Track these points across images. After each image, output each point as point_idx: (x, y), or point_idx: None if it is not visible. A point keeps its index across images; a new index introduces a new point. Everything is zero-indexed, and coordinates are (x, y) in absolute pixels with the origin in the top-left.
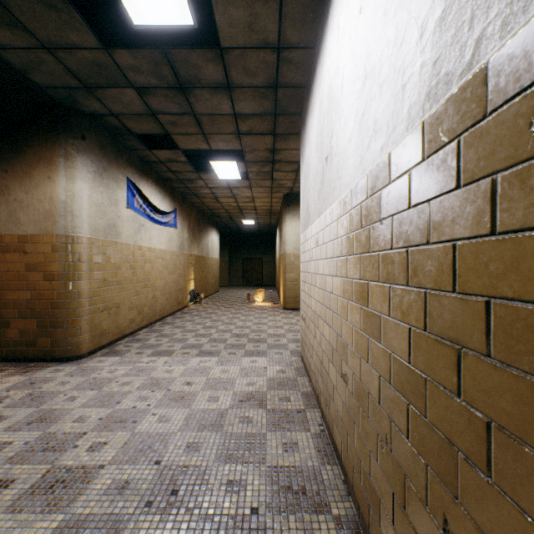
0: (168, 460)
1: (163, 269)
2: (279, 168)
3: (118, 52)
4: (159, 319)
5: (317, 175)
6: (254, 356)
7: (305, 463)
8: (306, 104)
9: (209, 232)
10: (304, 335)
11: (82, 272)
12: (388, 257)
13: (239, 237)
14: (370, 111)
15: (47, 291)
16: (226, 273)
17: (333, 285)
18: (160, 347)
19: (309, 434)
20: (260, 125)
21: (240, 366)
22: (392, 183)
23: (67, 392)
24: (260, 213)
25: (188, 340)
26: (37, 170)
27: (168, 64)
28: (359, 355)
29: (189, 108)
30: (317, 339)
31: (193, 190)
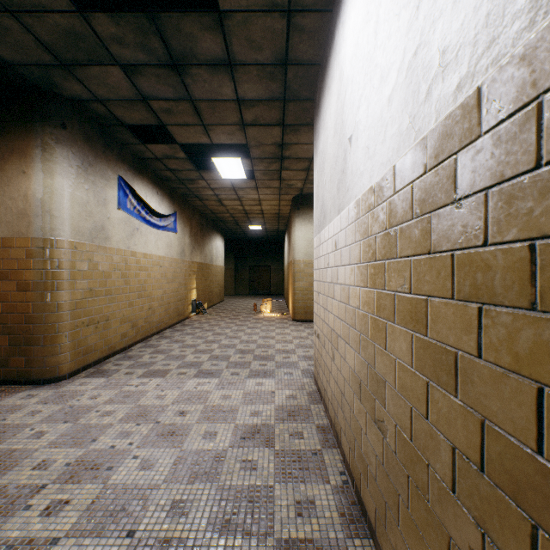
0: (144, 530)
1: (161, 277)
2: (288, 166)
3: (96, 16)
4: (157, 333)
5: (336, 163)
6: (260, 377)
7: (326, 535)
8: (321, 84)
9: (212, 238)
10: (319, 355)
11: (62, 281)
12: (475, 259)
13: (245, 243)
14: (432, 38)
15: (21, 303)
16: (232, 281)
17: (360, 299)
18: (154, 366)
19: (328, 487)
20: (267, 114)
21: (244, 390)
22: (487, 133)
23: (34, 425)
24: (268, 217)
25: (186, 358)
26: (10, 163)
27: (158, 34)
28: (408, 402)
29: (185, 91)
30: (336, 363)
31: (194, 192)
